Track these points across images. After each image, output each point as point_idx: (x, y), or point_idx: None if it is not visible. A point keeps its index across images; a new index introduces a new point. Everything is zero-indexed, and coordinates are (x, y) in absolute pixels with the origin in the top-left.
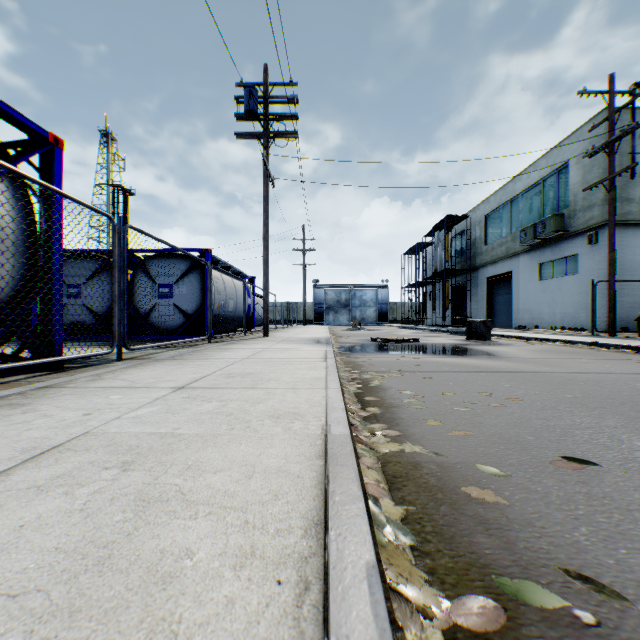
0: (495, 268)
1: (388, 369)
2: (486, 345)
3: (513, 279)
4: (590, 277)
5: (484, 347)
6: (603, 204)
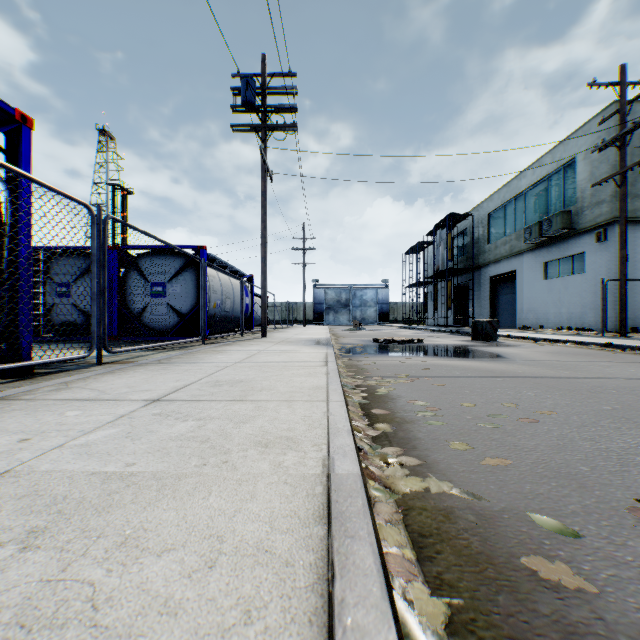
0: (498, 267)
1: (395, 374)
2: (494, 346)
3: (517, 278)
4: (598, 276)
5: (492, 348)
6: (612, 200)
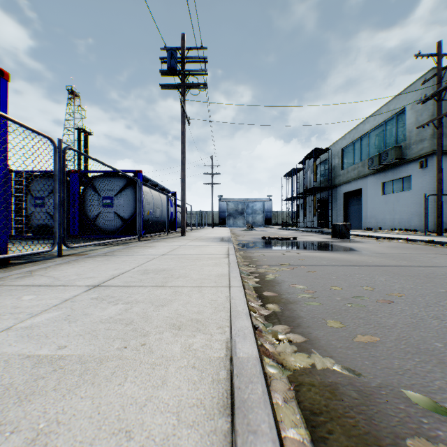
0: (349, 186)
1: (278, 263)
2: (348, 242)
3: (363, 194)
4: (421, 192)
5: (347, 244)
6: (431, 138)
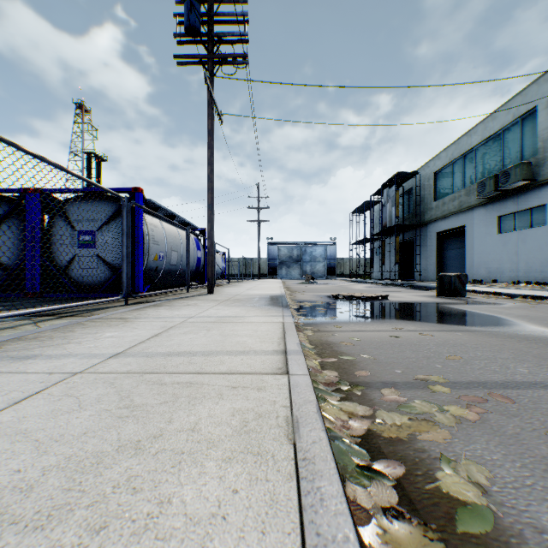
0: (446, 223)
1: (415, 376)
2: (475, 304)
3: (467, 233)
4: None
5: (480, 308)
6: None
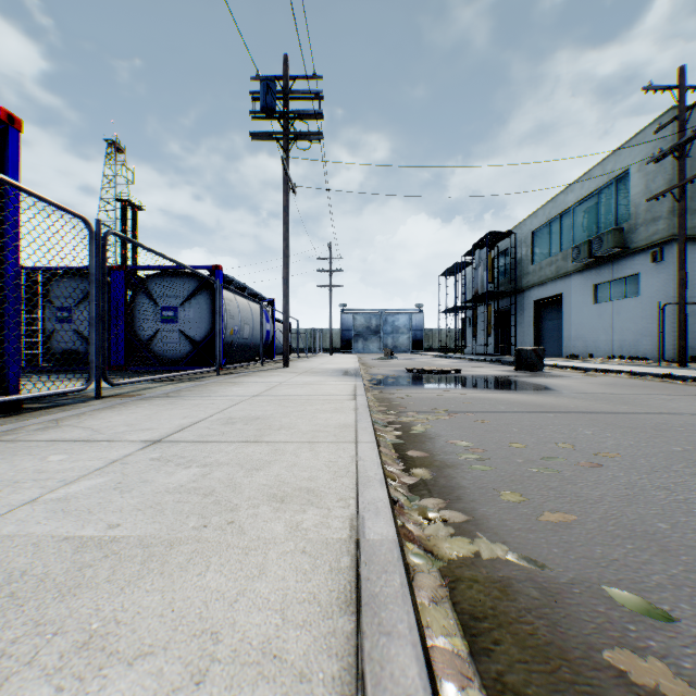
0: (543, 290)
1: (432, 409)
2: (540, 377)
3: (564, 302)
4: (654, 299)
5: (538, 379)
6: (670, 216)
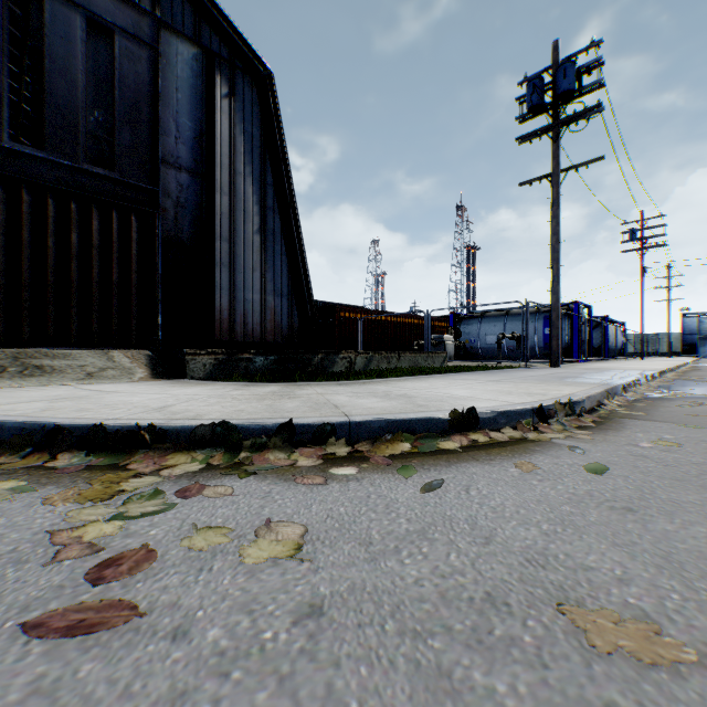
0: None
1: None
2: None
3: None
4: None
5: None
6: None
